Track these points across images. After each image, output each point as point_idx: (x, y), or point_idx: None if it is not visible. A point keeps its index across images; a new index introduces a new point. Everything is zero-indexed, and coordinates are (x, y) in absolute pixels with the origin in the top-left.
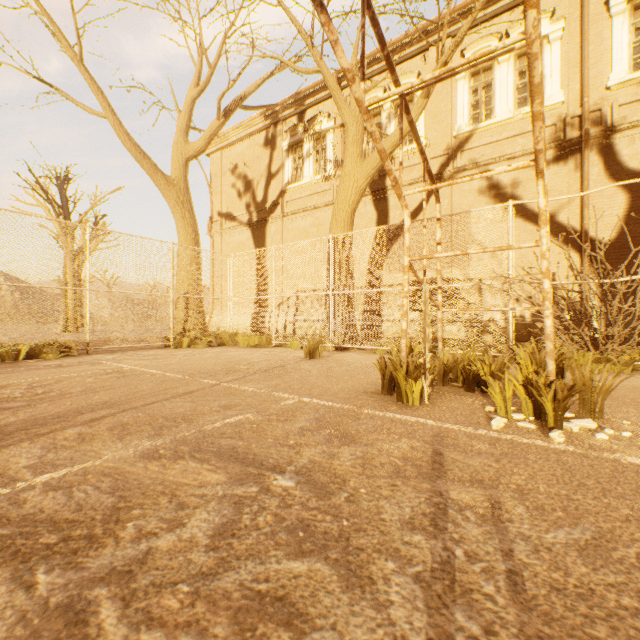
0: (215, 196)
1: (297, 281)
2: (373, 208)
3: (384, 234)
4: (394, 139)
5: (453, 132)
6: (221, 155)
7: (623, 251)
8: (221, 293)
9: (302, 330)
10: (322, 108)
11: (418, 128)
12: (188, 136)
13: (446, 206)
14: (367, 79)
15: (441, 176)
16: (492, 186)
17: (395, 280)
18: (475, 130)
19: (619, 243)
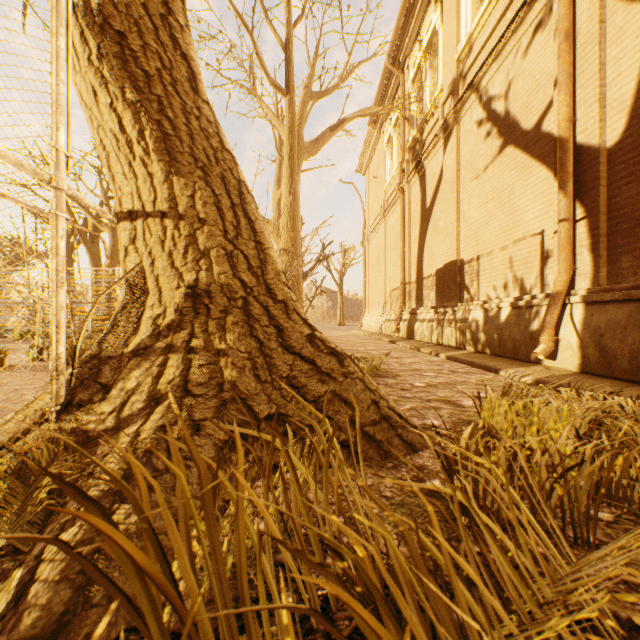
0: (366, 210)
1: (390, 280)
2: (419, 188)
3: (423, 216)
4: (285, 146)
5: (455, 56)
6: (368, 172)
7: (639, 152)
8: (368, 296)
9: (386, 330)
10: (399, 93)
11: (439, 71)
12: (280, 184)
13: (452, 162)
14: (416, 39)
15: (447, 124)
16: (487, 110)
17: (429, 270)
18: (471, 37)
19: (632, 136)
